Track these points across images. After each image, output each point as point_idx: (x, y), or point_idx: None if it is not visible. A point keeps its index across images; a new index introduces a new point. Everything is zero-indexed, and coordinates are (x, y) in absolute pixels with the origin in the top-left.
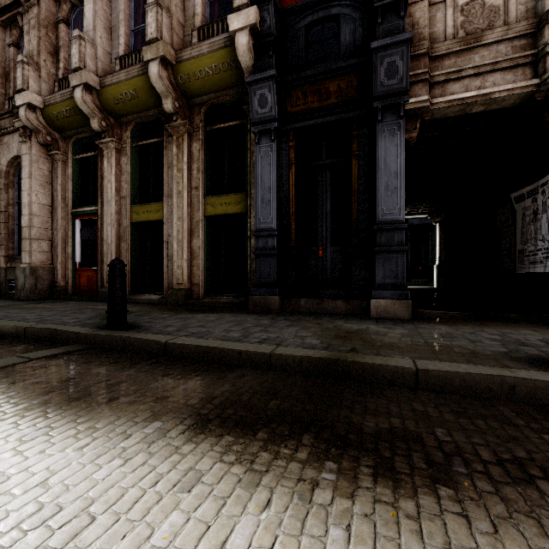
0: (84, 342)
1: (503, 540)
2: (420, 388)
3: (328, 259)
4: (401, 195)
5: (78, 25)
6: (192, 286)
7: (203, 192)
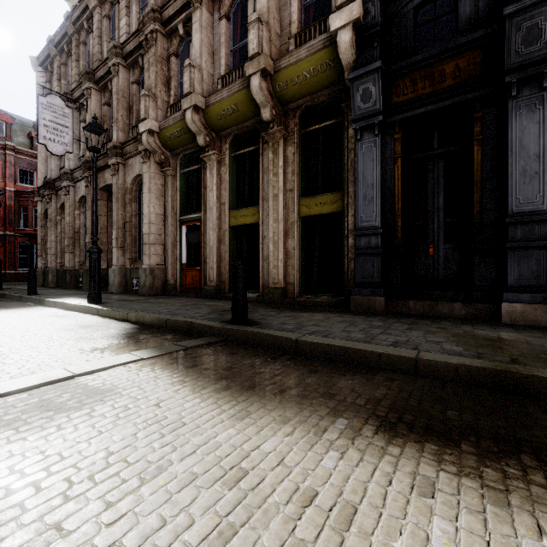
0: (217, 335)
1: None
2: None
3: (441, 257)
4: (544, 180)
5: (184, 55)
6: (287, 286)
7: (298, 194)
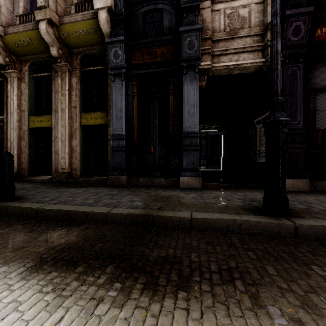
0: None
1: (204, 322)
2: (193, 229)
3: (157, 153)
4: (196, 117)
5: None
6: (72, 170)
7: (79, 110)
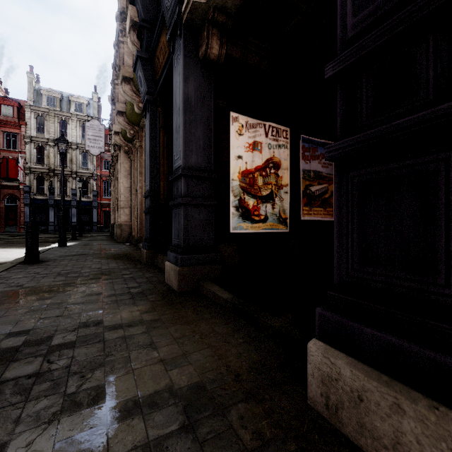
0: None
1: None
2: None
3: None
4: (181, 134)
5: None
6: None
7: None
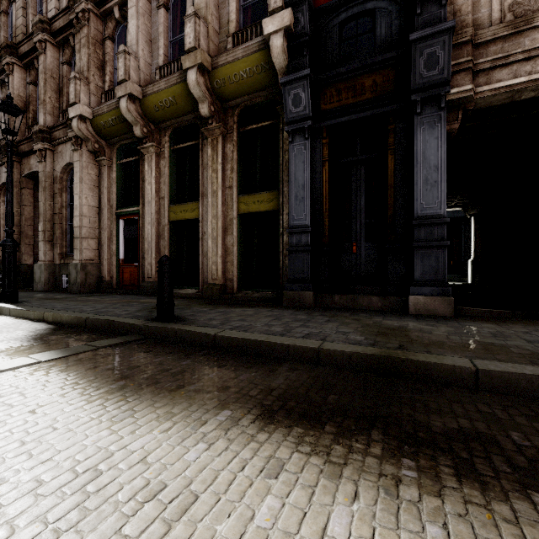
0: (138, 333)
1: None
2: (481, 388)
3: (363, 255)
4: (441, 188)
5: (121, 40)
6: (226, 282)
7: (237, 191)
